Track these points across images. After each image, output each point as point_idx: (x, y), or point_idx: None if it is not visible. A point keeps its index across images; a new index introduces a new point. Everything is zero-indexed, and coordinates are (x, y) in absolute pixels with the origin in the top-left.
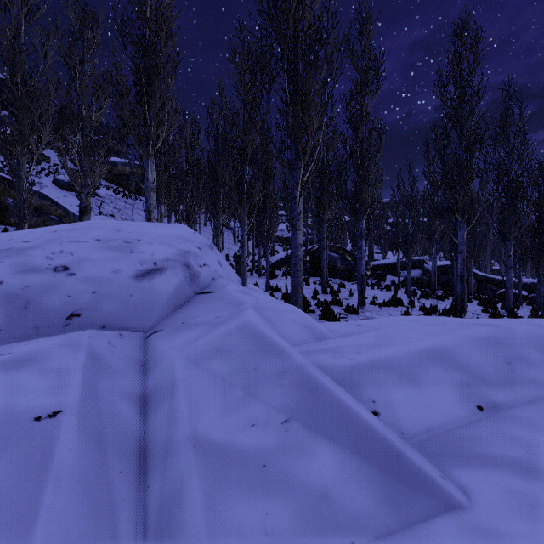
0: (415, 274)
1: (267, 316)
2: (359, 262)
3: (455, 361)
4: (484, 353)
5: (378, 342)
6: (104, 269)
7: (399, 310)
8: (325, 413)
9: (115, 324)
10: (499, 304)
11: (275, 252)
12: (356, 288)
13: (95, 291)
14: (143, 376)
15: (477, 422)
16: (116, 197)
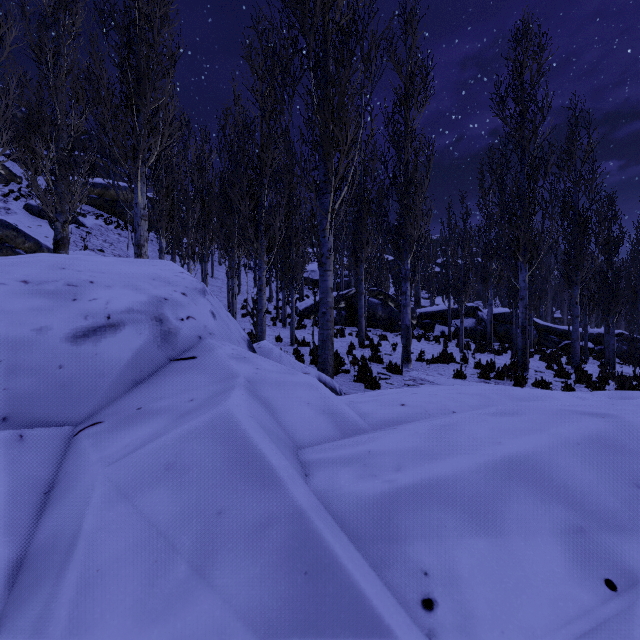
0: (468, 324)
1: (267, 397)
2: (403, 310)
3: (554, 484)
4: (597, 467)
5: (431, 445)
6: (20, 327)
7: (450, 368)
8: (330, 637)
9: (25, 413)
10: (563, 359)
11: (305, 297)
12: (400, 340)
13: None
14: (36, 517)
15: (613, 624)
16: (108, 228)
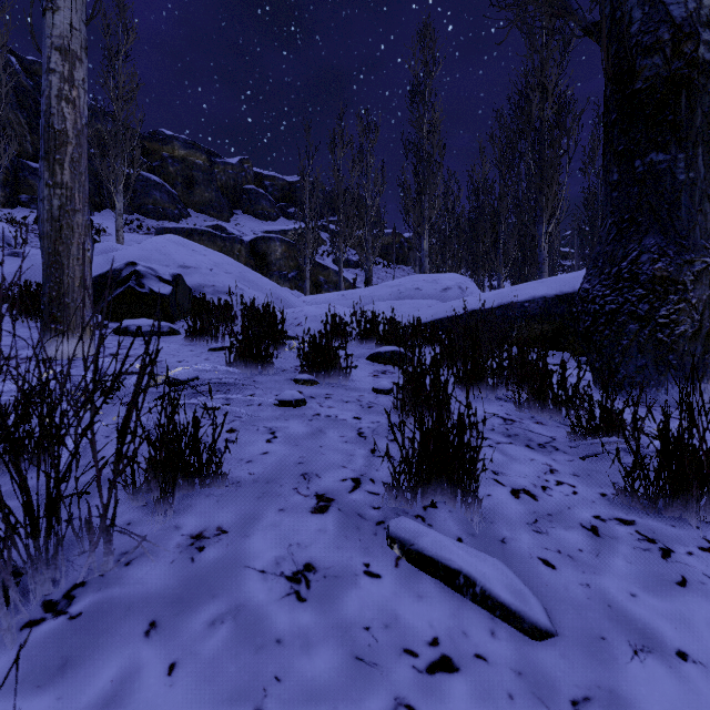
0: None
1: None
2: None
3: None
4: None
5: None
6: (430, 289)
7: None
8: None
9: None
10: None
11: None
12: None
13: (429, 295)
14: None
15: None
16: (378, 268)
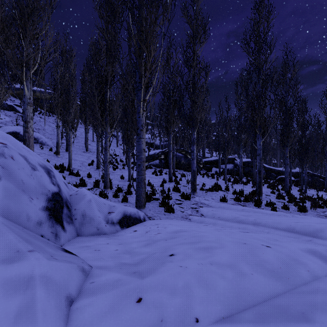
0: (229, 167)
1: None
2: (192, 161)
3: None
4: None
5: None
6: None
7: (219, 194)
8: None
9: None
10: (279, 186)
11: None
12: None
13: None
14: None
15: None
16: (34, 114)
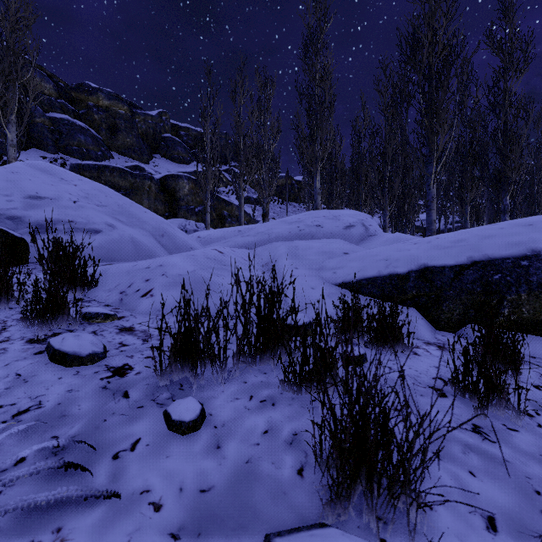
0: None
1: None
2: None
3: None
4: None
5: None
6: (332, 226)
7: None
8: None
9: None
10: None
11: None
12: None
13: (331, 233)
14: None
15: None
16: (274, 205)
